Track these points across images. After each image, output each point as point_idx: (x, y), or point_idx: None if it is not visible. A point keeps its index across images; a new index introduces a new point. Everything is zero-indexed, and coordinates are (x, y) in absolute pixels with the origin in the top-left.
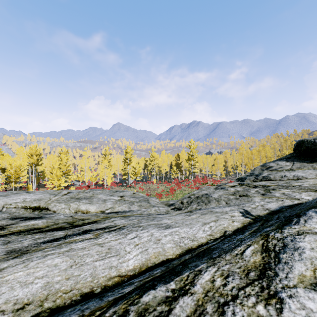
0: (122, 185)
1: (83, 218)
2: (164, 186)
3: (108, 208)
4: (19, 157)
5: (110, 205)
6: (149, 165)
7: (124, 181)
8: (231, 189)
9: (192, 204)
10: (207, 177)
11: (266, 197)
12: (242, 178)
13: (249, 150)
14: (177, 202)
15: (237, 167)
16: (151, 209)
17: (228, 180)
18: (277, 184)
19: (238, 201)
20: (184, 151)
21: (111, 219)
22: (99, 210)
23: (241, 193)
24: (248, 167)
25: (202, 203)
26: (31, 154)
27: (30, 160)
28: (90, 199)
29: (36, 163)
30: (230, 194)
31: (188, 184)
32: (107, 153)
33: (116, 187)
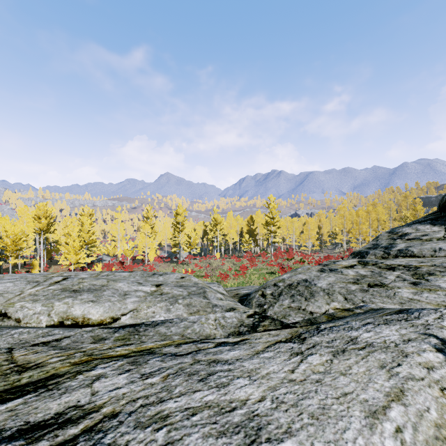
0: (171, 262)
1: (29, 362)
2: (231, 262)
3: (126, 312)
4: (21, 221)
5: (131, 304)
6: (210, 232)
7: (174, 254)
8: (348, 273)
9: (282, 299)
10: (293, 249)
11: (424, 290)
12: (361, 252)
13: (354, 211)
14: (254, 293)
15: (336, 235)
16: (209, 316)
17: (323, 253)
18: (432, 263)
19: (369, 296)
20: (259, 212)
21: (94, 370)
22: (109, 316)
23: (371, 281)
24: (352, 235)
25: (299, 297)
26: (39, 216)
27: (37, 225)
28: (99, 293)
29: (45, 229)
30: (350, 282)
31: (267, 259)
32: (149, 215)
33: (162, 265)
